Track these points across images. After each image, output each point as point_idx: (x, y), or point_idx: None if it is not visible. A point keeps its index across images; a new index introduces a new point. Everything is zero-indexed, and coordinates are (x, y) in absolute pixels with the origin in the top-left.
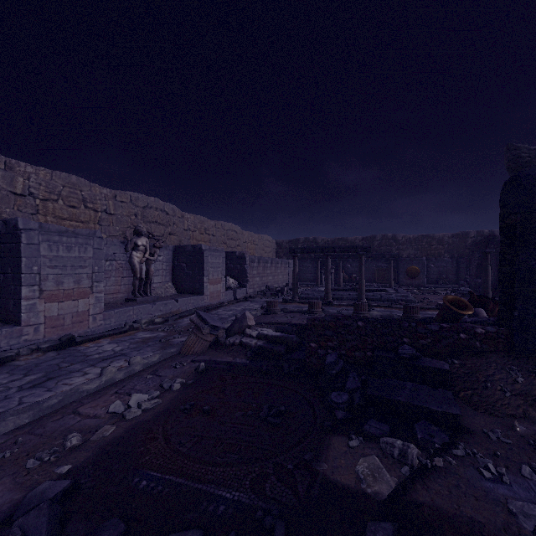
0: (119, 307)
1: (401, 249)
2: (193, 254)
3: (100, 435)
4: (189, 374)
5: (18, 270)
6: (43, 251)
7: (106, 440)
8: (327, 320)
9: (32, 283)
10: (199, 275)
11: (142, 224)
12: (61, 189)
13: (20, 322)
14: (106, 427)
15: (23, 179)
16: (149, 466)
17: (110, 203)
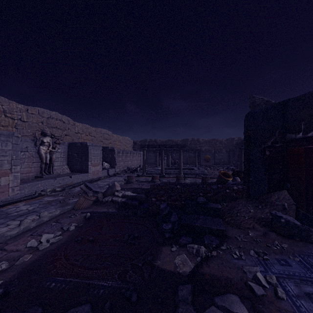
0: (31, 182)
1: (201, 146)
2: (82, 148)
3: (22, 261)
4: (80, 220)
5: None
6: None
7: (26, 263)
8: (161, 185)
9: None
10: (85, 160)
11: (47, 128)
12: None
13: None
14: (26, 256)
15: None
16: (56, 274)
17: (24, 114)
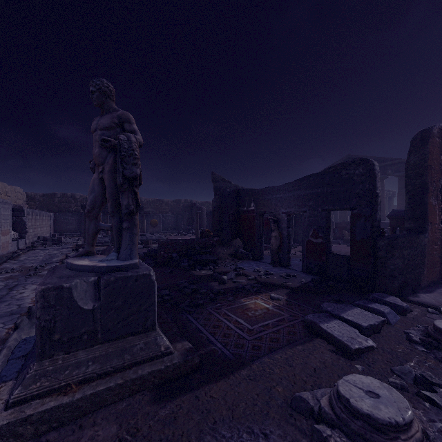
0: None
1: (144, 207)
2: None
3: None
4: None
5: None
6: None
7: None
8: (168, 241)
9: None
10: None
11: None
12: None
13: None
14: None
15: None
16: None
17: None
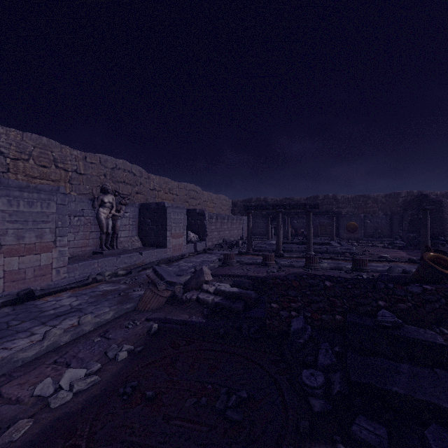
0: (84, 260)
1: (341, 207)
2: (157, 210)
3: (7, 440)
4: (140, 337)
5: None
6: (2, 206)
7: None
8: (291, 279)
9: None
10: (163, 229)
11: (111, 183)
12: (32, 150)
13: None
14: (20, 423)
15: None
16: None
17: (81, 163)
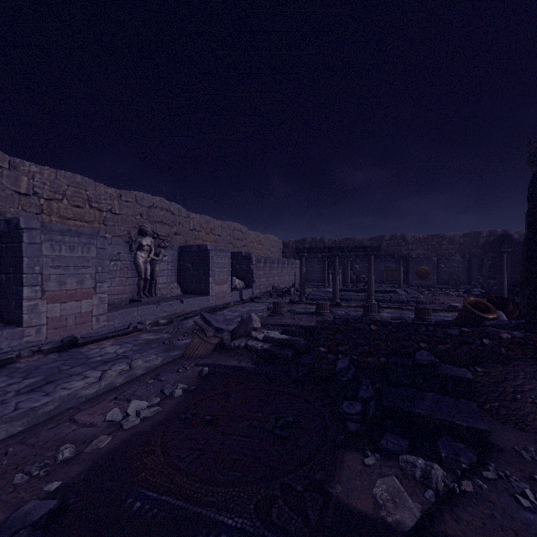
0: (123, 308)
1: (410, 249)
2: (199, 254)
3: (95, 447)
4: (192, 379)
5: (19, 270)
6: (46, 251)
7: (101, 452)
8: (338, 323)
9: (34, 283)
10: (205, 275)
11: (148, 223)
12: (66, 189)
13: (22, 323)
14: (102, 437)
15: (27, 179)
16: (144, 484)
17: (116, 202)
